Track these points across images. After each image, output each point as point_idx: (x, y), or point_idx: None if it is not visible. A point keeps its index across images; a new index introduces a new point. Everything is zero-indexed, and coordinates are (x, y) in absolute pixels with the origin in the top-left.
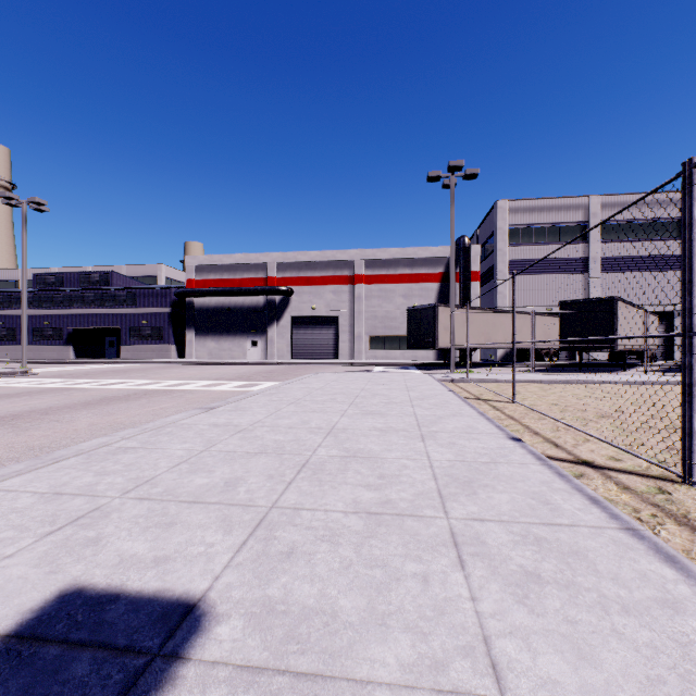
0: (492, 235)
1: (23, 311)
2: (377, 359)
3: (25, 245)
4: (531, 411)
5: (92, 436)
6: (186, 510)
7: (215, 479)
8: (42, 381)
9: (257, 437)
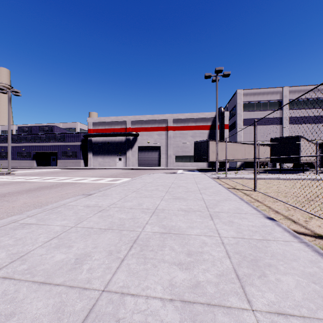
0: (234, 107)
1: (8, 143)
2: (179, 166)
3: (10, 112)
4: (267, 196)
5: (20, 211)
6: (32, 294)
7: (70, 254)
8: (15, 177)
9: (109, 216)
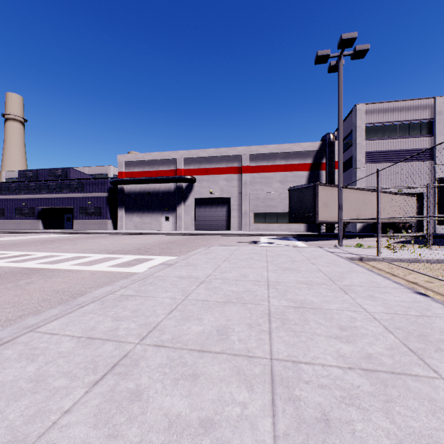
0: (350, 133)
1: None
2: (259, 230)
3: None
4: None
5: None
6: None
7: None
8: None
9: None
